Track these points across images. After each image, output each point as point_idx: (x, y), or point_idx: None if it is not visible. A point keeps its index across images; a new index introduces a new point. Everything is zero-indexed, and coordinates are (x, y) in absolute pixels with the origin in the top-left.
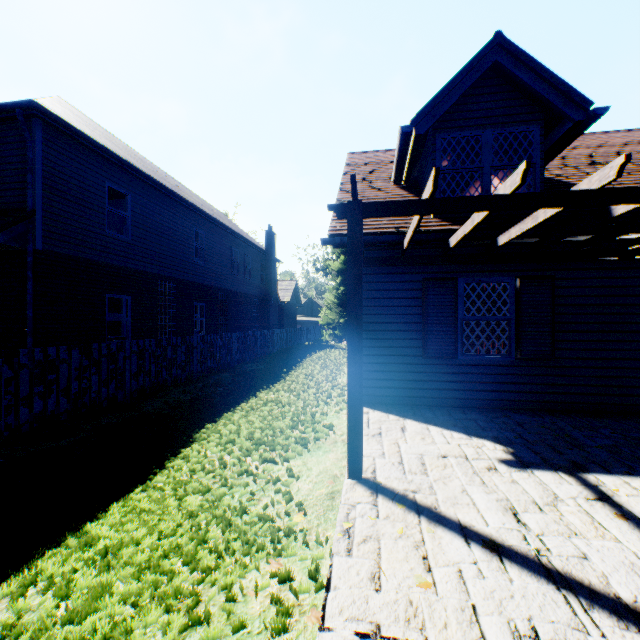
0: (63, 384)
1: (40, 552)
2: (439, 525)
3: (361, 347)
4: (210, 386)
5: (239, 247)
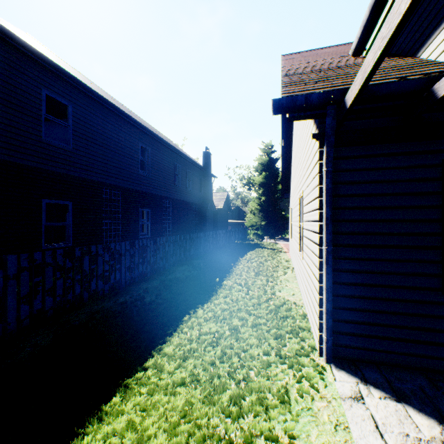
0: None
1: None
2: None
3: None
4: (127, 306)
5: (181, 163)
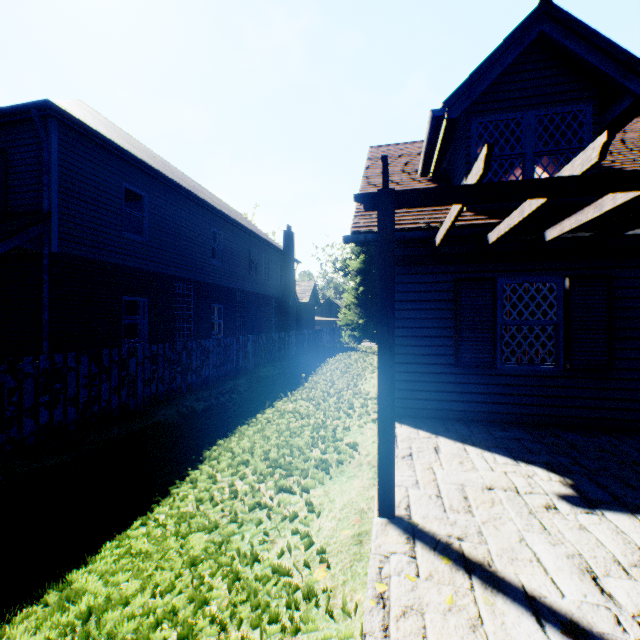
0: (71, 393)
1: (12, 611)
2: (498, 593)
3: (393, 362)
4: (225, 393)
5: (257, 247)
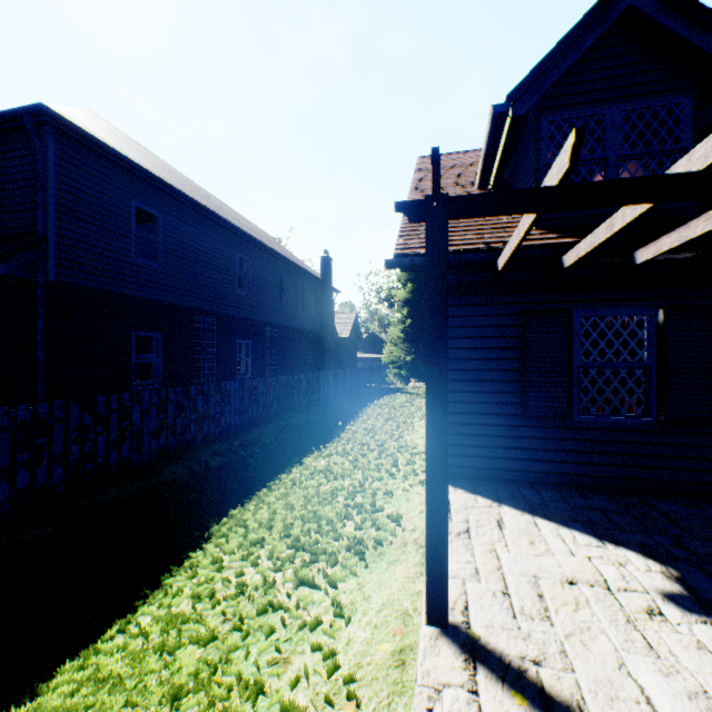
0: (58, 449)
1: None
2: None
3: (447, 421)
4: (247, 445)
5: (290, 275)
